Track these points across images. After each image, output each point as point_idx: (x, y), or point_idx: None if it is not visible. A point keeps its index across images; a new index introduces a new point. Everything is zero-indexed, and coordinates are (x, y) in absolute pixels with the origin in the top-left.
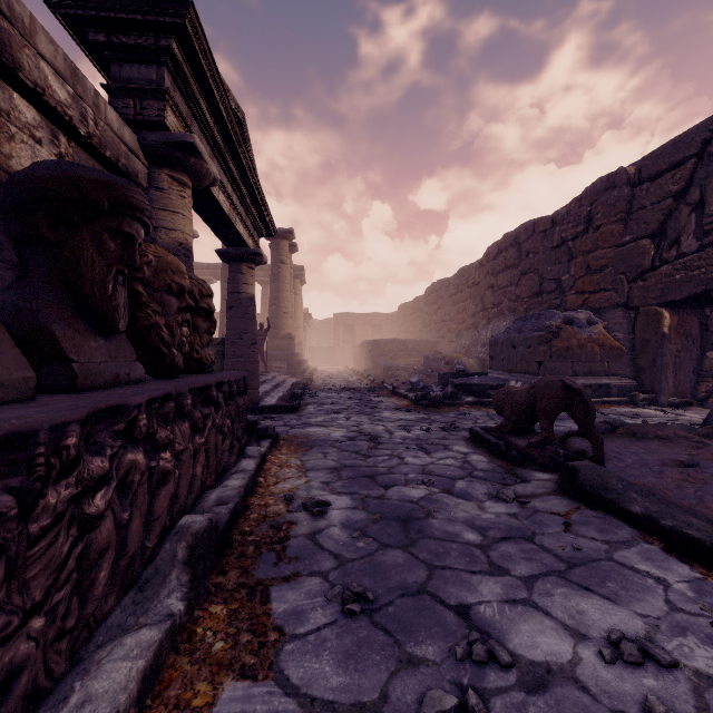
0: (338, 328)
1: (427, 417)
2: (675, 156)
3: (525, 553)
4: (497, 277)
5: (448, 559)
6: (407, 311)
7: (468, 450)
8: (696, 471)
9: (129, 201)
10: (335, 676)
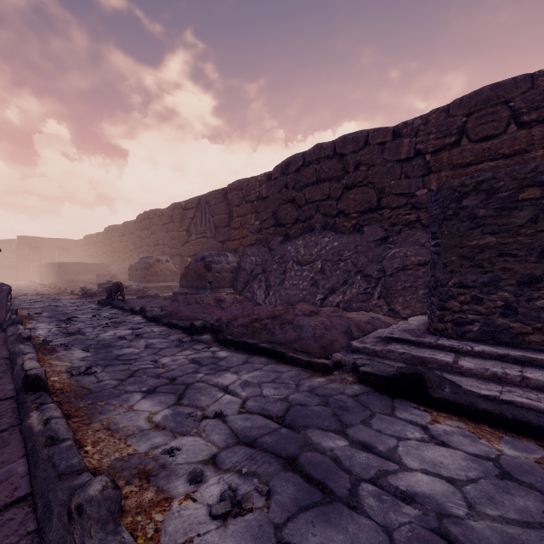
0: (22, 248)
1: (85, 300)
2: (192, 205)
3: (91, 313)
4: (141, 233)
5: (73, 315)
6: (91, 240)
7: (94, 305)
8: (149, 302)
9: (0, 251)
10: (49, 320)
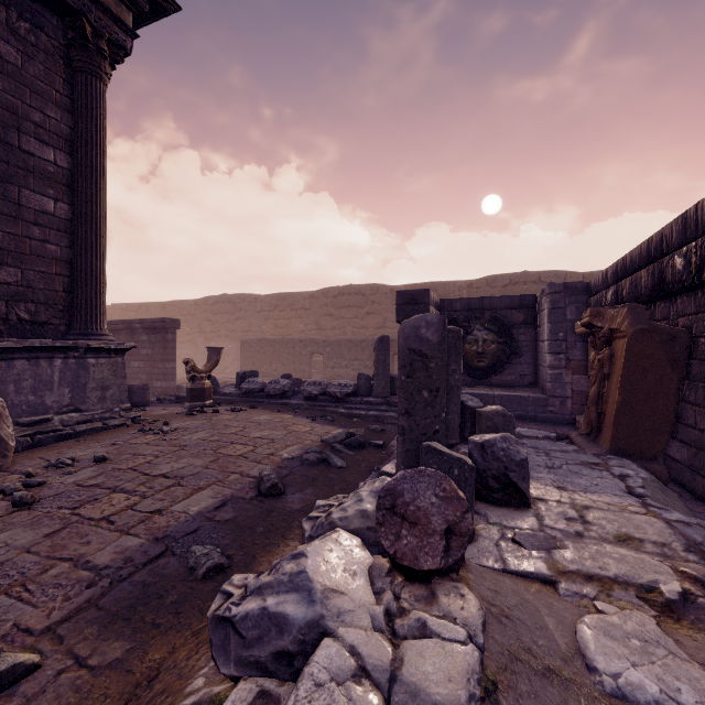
0: None
1: None
2: (134, 308)
3: None
4: None
5: None
6: None
7: None
8: None
9: None
10: None
